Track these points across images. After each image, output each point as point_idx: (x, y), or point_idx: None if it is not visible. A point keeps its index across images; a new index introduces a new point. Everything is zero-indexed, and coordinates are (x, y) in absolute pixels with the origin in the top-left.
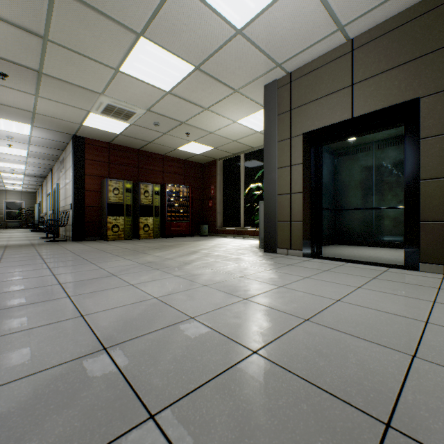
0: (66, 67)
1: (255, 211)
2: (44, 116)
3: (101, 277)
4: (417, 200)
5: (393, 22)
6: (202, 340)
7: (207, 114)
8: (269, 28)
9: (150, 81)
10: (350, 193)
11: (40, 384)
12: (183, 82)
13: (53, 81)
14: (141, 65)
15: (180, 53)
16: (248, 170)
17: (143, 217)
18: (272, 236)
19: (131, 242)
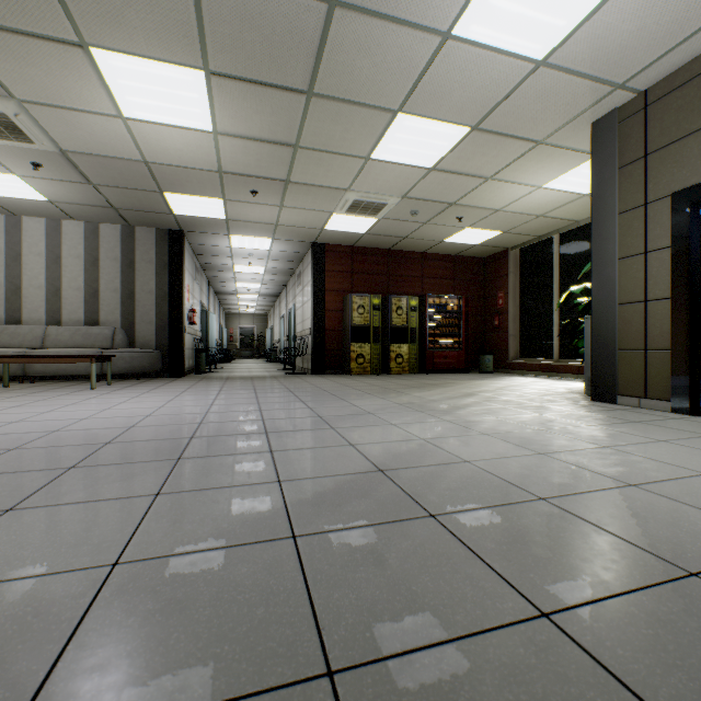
0: (312, 170)
1: (581, 331)
2: (285, 227)
3: (357, 414)
4: None
5: None
6: (479, 480)
7: (489, 186)
8: (595, 41)
9: (407, 161)
10: None
11: (338, 482)
12: (453, 152)
13: (299, 187)
14: (397, 145)
15: (448, 117)
16: (567, 261)
17: (394, 344)
18: (607, 374)
19: (380, 378)
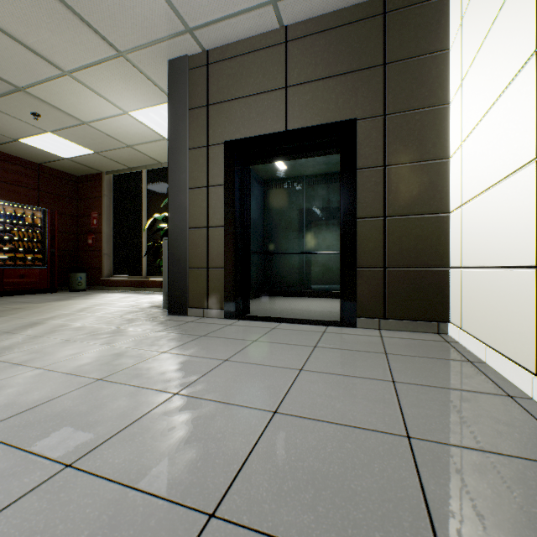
0: None
1: None
2: None
3: None
4: (355, 242)
5: (331, 20)
6: None
7: (70, 85)
8: None
9: None
10: (281, 234)
11: None
12: None
13: None
14: None
15: None
16: (154, 194)
17: None
18: (181, 289)
19: None
